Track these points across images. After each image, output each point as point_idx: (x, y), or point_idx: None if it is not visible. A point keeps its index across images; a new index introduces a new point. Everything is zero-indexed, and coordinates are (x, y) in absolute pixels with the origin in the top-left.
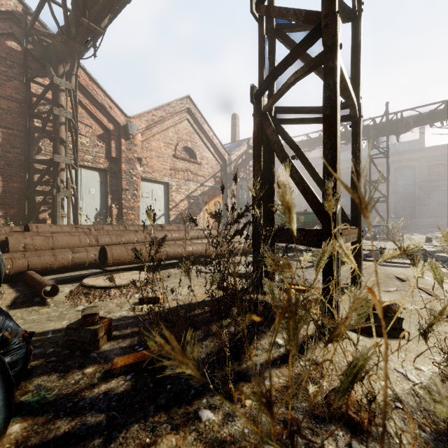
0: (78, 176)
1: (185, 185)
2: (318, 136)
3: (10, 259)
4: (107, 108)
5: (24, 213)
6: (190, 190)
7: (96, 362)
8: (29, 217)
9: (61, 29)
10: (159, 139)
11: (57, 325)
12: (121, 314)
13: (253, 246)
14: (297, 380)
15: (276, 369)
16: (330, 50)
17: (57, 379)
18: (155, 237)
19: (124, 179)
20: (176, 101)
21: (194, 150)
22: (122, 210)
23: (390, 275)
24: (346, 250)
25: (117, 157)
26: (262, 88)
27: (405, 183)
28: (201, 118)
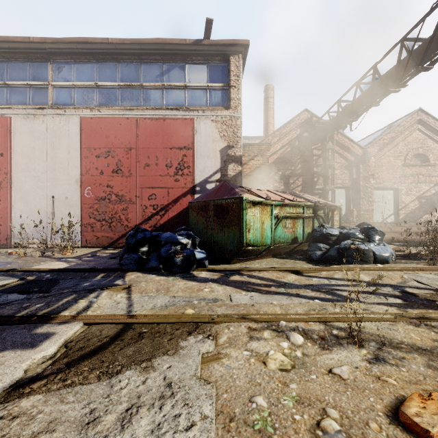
0: (334, 194)
1: (415, 187)
2: None
3: None
4: (350, 148)
5: None
6: (421, 191)
7: None
8: None
9: (333, 124)
10: (388, 156)
11: None
12: None
13: None
14: None
15: None
16: None
17: None
18: (405, 228)
19: (362, 191)
20: (406, 119)
21: (426, 154)
22: (360, 212)
23: None
24: None
25: (356, 177)
26: None
27: None
28: (435, 123)
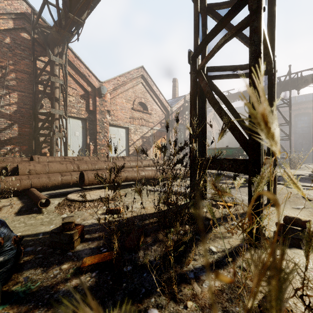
0: (67, 123)
1: (140, 129)
2: (236, 92)
3: (19, 180)
4: (86, 76)
5: (32, 149)
6: (144, 132)
7: (71, 260)
8: (35, 151)
9: (55, 22)
10: (122, 97)
11: (46, 229)
12: (92, 221)
13: (190, 172)
14: (230, 285)
15: (212, 274)
16: (255, 13)
17: (41, 273)
18: (116, 165)
19: (98, 125)
20: (134, 70)
21: (146, 104)
22: (96, 146)
23: (297, 195)
24: (293, 177)
25: (93, 110)
26: (197, 51)
27: (303, 125)
28: (151, 82)
